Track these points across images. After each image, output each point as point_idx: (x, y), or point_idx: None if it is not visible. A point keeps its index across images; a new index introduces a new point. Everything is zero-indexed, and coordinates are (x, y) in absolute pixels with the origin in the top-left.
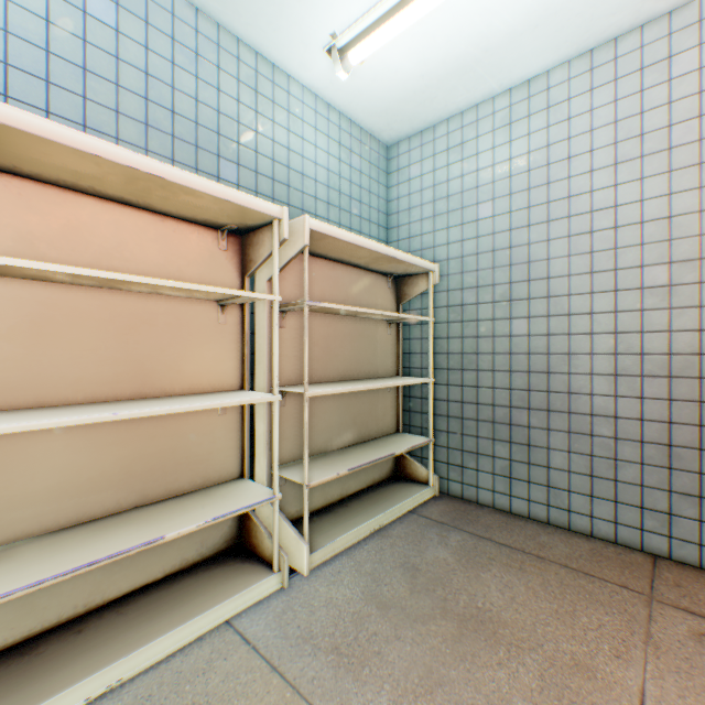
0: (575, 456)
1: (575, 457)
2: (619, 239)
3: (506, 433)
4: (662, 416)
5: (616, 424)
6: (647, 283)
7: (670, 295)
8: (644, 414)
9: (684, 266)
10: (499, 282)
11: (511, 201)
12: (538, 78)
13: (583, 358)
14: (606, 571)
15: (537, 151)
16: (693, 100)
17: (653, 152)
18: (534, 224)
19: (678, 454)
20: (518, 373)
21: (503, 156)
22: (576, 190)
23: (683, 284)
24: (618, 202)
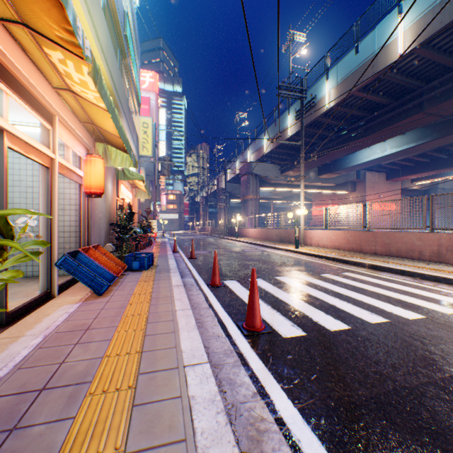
0: None
1: None
2: (35, 196)
3: None
4: None
5: None
6: None
7: None
8: None
9: None
10: None
11: None
12: None
13: None
14: (24, 280)
15: (11, 163)
16: None
17: None
18: (10, 186)
19: None
20: None
21: None
22: (23, 179)
23: None
24: (35, 186)
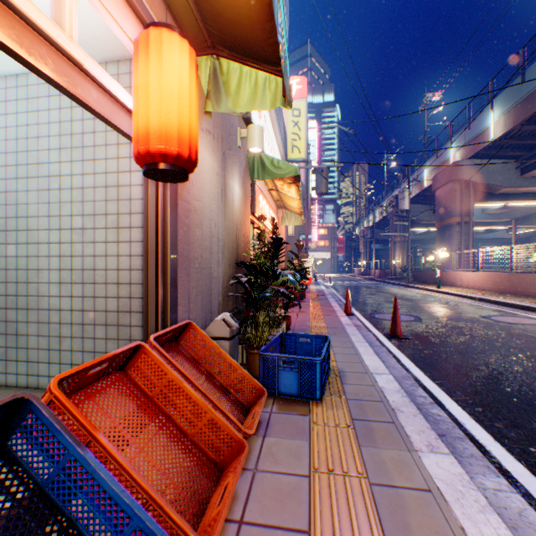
0: (43, 338)
1: (43, 339)
2: (63, 197)
3: (5, 328)
4: (81, 307)
5: (62, 314)
6: (75, 226)
7: (84, 235)
8: (74, 307)
9: (90, 218)
10: (1, 216)
11: (8, 158)
12: (23, 76)
13: (46, 272)
14: None
15: (23, 127)
16: (93, 122)
17: (78, 147)
18: (22, 178)
19: (87, 329)
20: (12, 284)
21: (4, 124)
22: (43, 160)
23: (90, 229)
24: (63, 173)
